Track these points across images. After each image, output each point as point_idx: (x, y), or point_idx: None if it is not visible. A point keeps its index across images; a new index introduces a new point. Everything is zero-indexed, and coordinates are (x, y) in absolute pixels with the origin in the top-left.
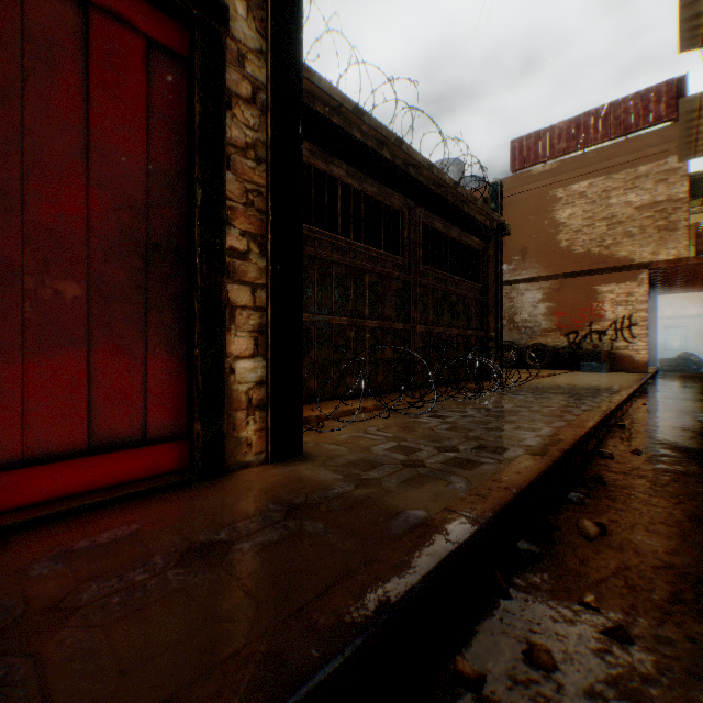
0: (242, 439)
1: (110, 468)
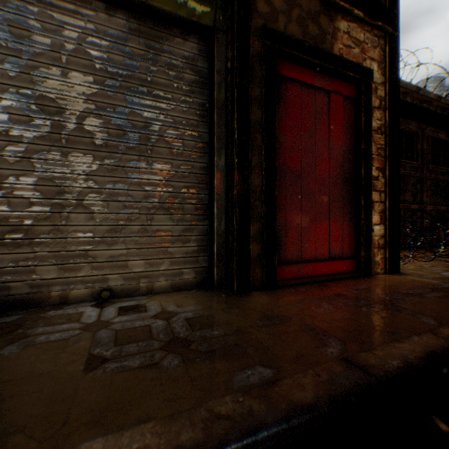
0: (375, 261)
1: (335, 266)
